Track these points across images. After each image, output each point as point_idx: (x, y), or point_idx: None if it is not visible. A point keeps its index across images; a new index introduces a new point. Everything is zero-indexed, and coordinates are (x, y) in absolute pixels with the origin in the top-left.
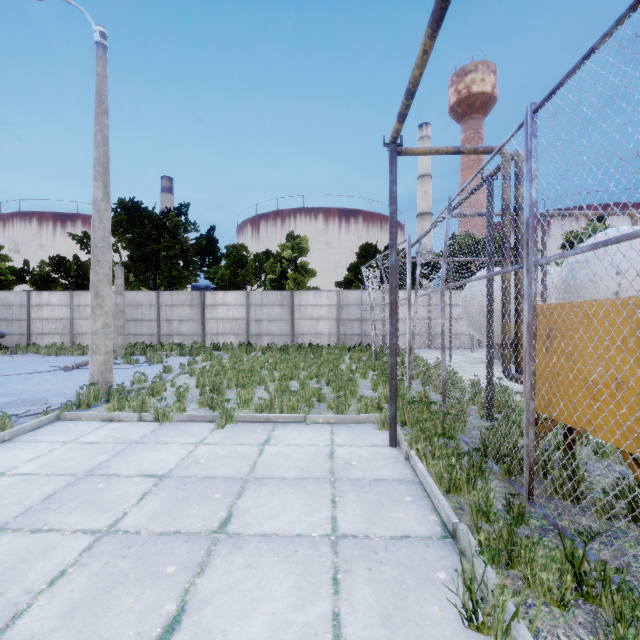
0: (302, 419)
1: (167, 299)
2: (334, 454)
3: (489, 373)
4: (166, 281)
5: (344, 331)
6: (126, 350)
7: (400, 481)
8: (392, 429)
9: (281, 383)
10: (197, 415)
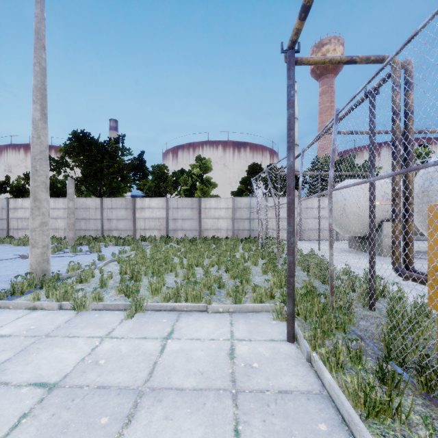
0: (204, 308)
1: (108, 204)
2: (234, 352)
3: (371, 267)
4: (108, 191)
5: (237, 227)
6: (75, 241)
7: (307, 395)
8: (290, 325)
9: (188, 271)
10: (111, 304)
